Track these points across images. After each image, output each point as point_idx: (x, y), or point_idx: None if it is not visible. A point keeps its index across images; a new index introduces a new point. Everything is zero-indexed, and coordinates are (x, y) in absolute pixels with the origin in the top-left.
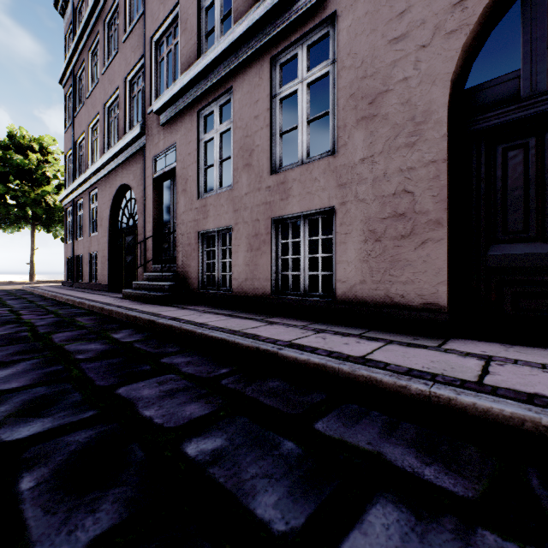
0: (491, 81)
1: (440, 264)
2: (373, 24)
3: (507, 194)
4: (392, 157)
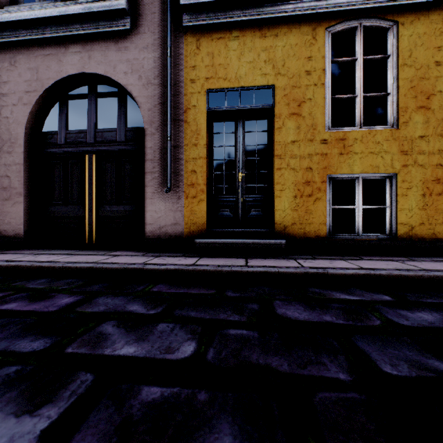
0: (50, 132)
1: (21, 214)
2: None
3: (55, 184)
4: (1, 157)
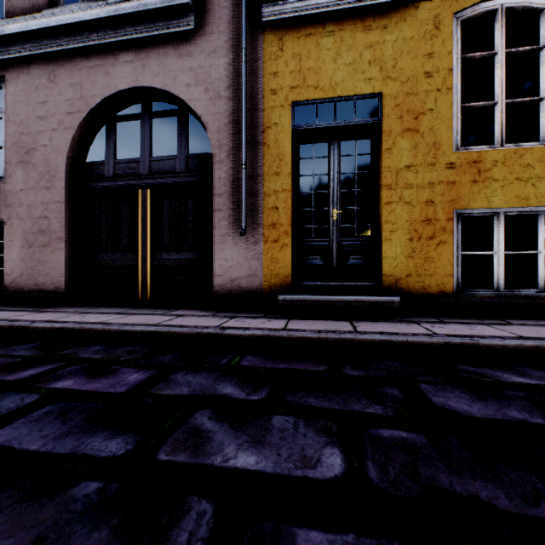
0: (95, 162)
1: (62, 263)
2: (28, 100)
3: (101, 226)
4: (39, 193)
